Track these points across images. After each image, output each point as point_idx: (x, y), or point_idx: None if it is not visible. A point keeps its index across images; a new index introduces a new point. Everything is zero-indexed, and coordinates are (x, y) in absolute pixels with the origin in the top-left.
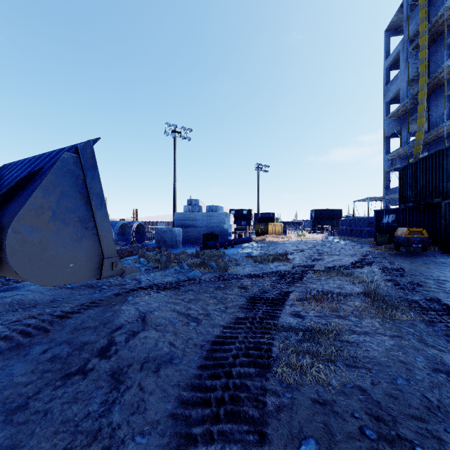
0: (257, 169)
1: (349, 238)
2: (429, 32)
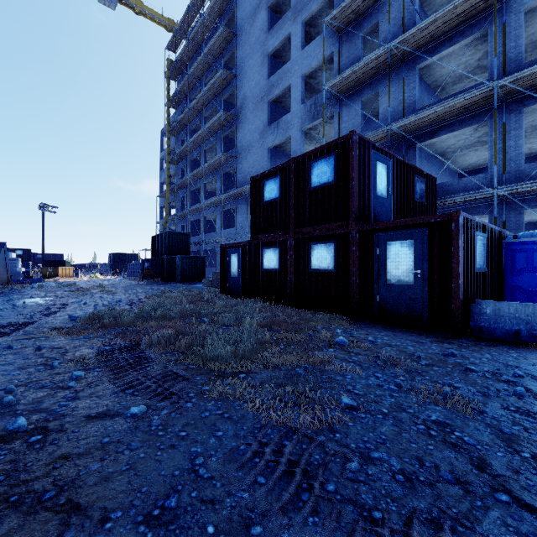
0: (43, 209)
1: (130, 278)
2: (173, 159)
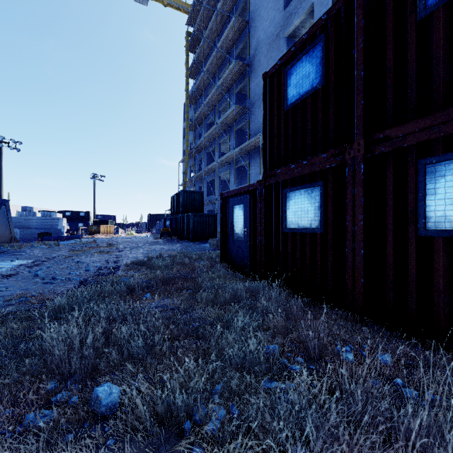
0: (93, 178)
1: (156, 235)
2: (192, 125)
